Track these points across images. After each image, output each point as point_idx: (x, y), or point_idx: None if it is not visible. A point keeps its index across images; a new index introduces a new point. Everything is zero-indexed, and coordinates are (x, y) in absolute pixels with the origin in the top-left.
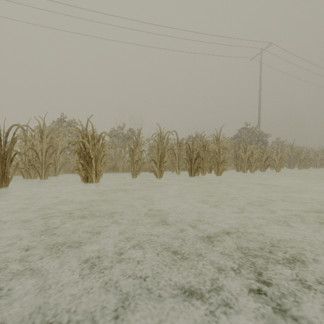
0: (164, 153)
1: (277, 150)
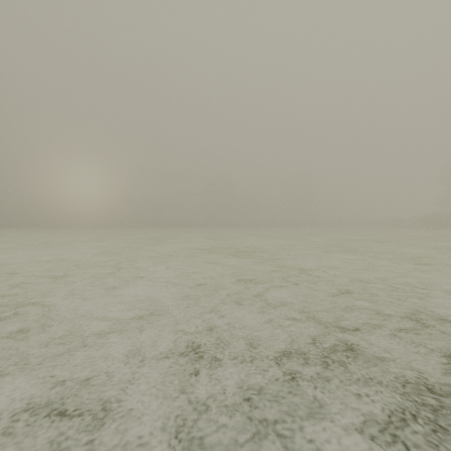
0: None
1: None
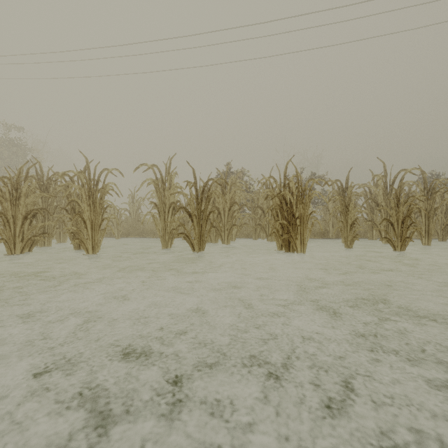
0: (410, 207)
1: None
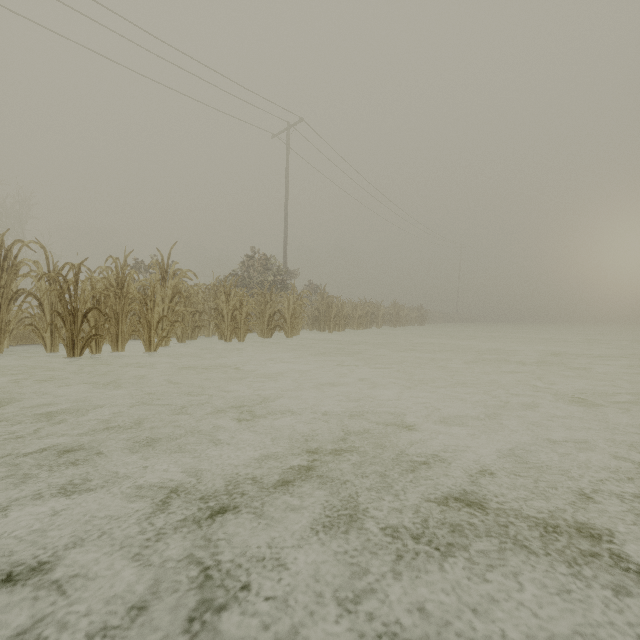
0: None
1: (288, 300)
